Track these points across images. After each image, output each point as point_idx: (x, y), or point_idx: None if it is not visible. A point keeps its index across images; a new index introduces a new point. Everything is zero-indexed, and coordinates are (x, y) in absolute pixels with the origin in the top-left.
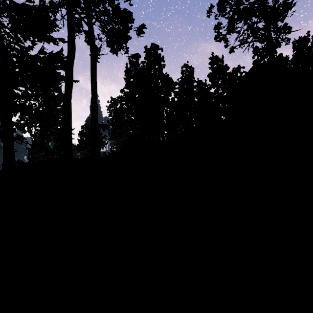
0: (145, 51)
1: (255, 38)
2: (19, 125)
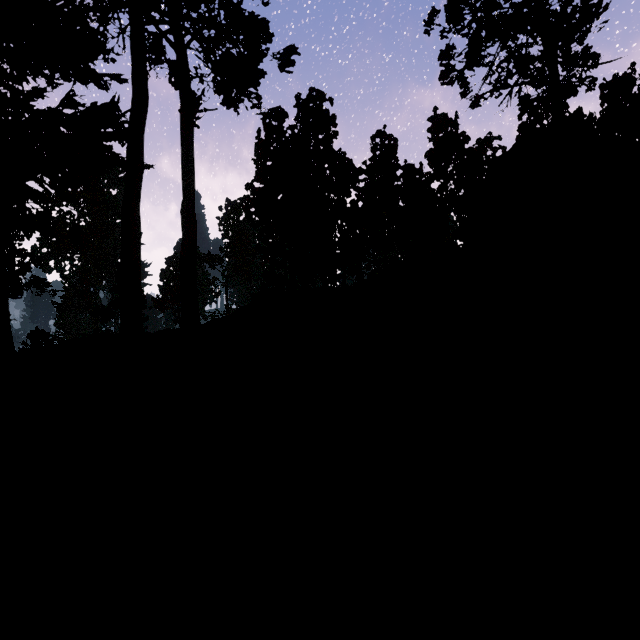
0: (298, 105)
1: (523, 77)
2: (38, 258)
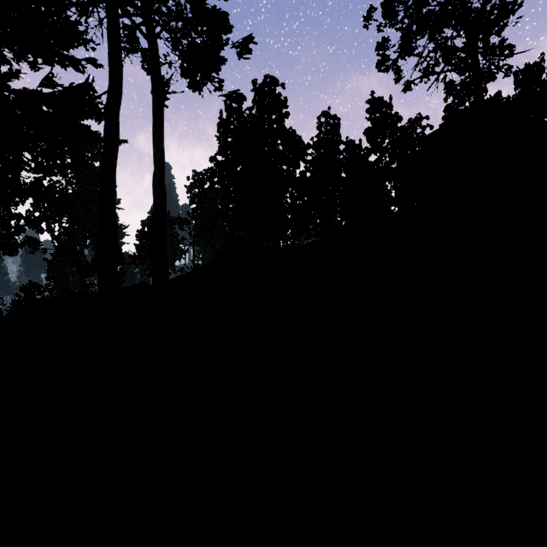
0: (254, 89)
1: (449, 65)
2: (31, 221)
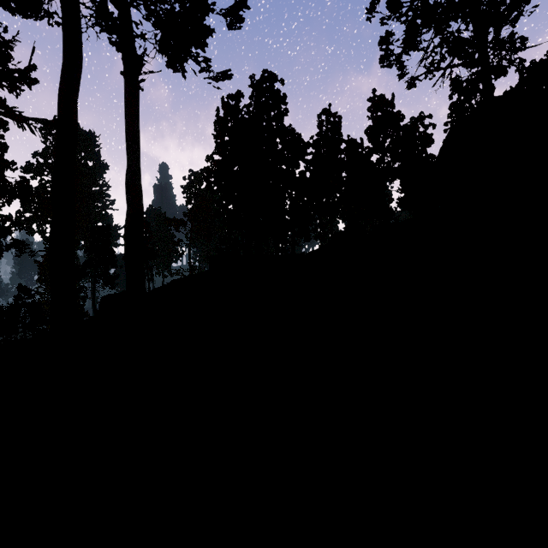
0: (252, 85)
1: (458, 58)
2: (18, 222)
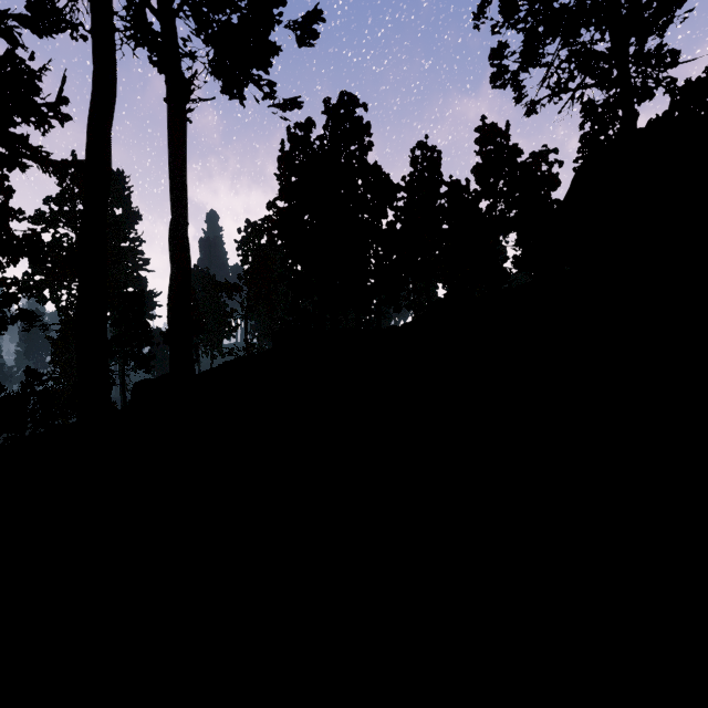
0: (327, 111)
1: (591, 77)
2: (26, 287)
